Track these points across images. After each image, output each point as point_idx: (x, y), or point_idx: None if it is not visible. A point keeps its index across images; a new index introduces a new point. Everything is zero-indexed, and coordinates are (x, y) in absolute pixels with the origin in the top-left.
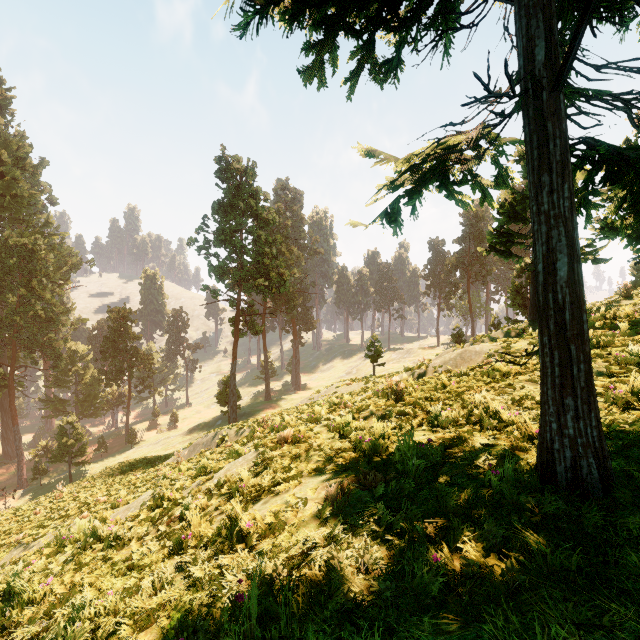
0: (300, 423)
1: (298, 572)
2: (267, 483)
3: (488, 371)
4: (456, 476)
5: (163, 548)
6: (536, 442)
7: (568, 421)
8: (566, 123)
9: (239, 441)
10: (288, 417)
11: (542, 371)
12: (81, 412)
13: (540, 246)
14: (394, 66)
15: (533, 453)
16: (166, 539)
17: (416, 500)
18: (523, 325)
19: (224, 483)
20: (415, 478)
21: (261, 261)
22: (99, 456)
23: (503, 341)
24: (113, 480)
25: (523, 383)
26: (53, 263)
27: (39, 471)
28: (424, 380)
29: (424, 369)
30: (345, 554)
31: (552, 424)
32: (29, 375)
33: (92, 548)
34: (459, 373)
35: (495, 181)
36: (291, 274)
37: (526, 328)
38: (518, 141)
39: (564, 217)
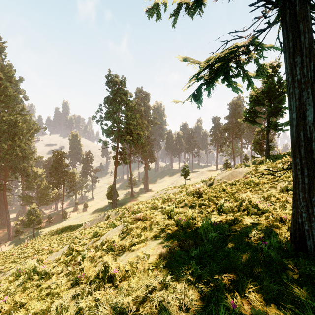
0: (147, 209)
1: (142, 307)
2: (128, 243)
3: (247, 182)
4: (238, 243)
5: (69, 281)
6: (287, 223)
7: (314, 212)
8: (311, 24)
9: (116, 218)
10: (141, 206)
11: (295, 180)
12: (39, 203)
13: (294, 102)
14: (200, 4)
15: (284, 230)
16: (71, 275)
17: (215, 258)
18: (262, 158)
19: (105, 242)
20: (213, 244)
21: (128, 127)
22: (48, 224)
23: (253, 166)
24: (53, 237)
25: (267, 188)
26: (26, 129)
27: (18, 232)
28: (212, 187)
29: (212, 181)
30: (172, 296)
31: (302, 213)
32: (14, 184)
33: (33, 278)
34: (231, 183)
35: (256, 74)
36: (143, 134)
37: (264, 160)
38: (273, 46)
39: (311, 82)
